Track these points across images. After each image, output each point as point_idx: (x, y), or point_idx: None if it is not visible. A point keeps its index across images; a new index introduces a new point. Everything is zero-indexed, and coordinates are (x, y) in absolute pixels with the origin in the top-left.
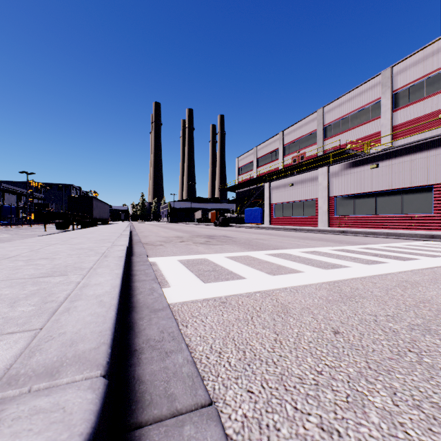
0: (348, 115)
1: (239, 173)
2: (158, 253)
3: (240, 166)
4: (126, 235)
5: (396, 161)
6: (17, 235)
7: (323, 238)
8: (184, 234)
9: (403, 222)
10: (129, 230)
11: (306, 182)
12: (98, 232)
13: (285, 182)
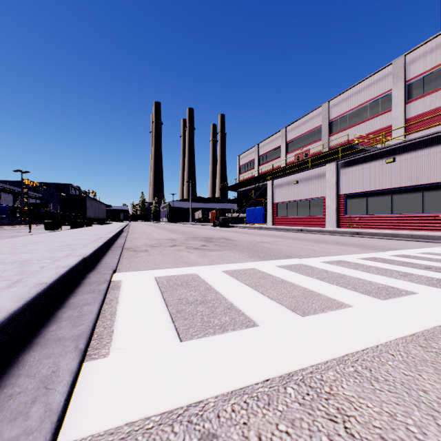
0: (355, 109)
1: (240, 171)
2: (135, 264)
3: (241, 164)
4: (104, 238)
5: (416, 154)
6: None
7: (338, 240)
8: (179, 236)
9: (425, 223)
10: (116, 231)
11: (312, 179)
12: (78, 234)
13: (289, 179)
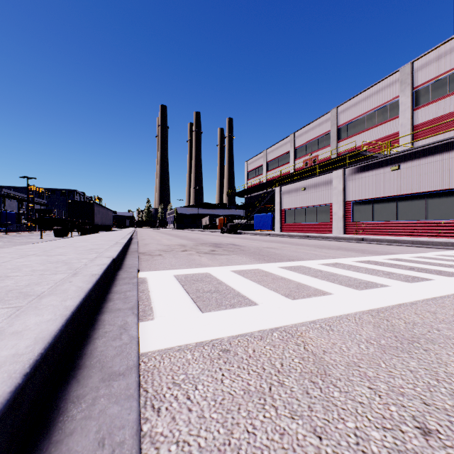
0: (364, 115)
1: (248, 177)
2: (153, 265)
3: (249, 170)
4: (121, 243)
5: (420, 162)
6: (10, 242)
7: (341, 246)
8: (188, 242)
9: (428, 229)
10: (128, 238)
11: (319, 186)
12: (93, 240)
13: (297, 186)
